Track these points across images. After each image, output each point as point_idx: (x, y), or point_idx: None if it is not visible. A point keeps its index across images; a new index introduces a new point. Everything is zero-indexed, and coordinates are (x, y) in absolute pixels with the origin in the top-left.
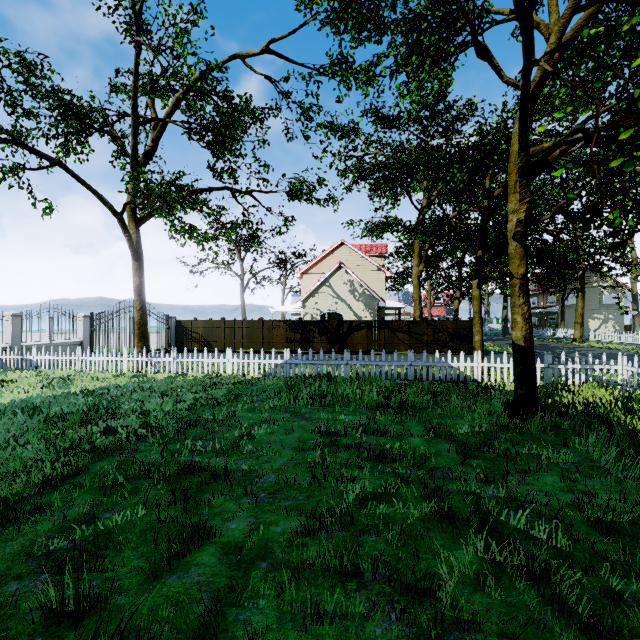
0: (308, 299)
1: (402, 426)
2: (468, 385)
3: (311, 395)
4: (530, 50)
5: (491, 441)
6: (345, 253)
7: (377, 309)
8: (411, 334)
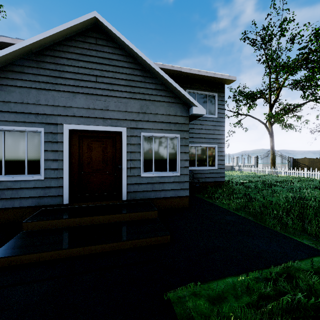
0: None
1: None
2: None
3: None
4: None
5: None
6: None
7: None
8: None
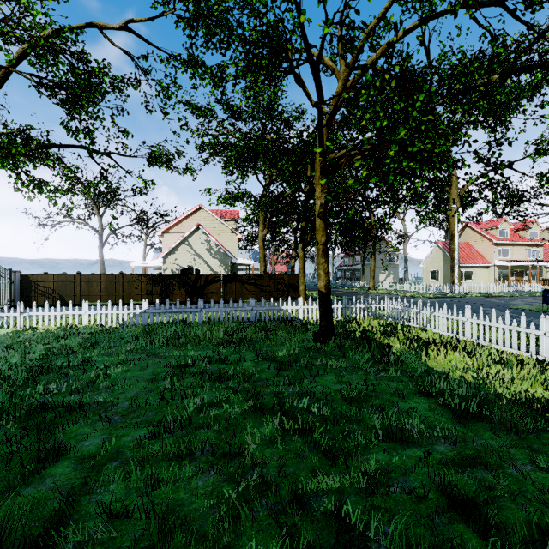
0: (168, 255)
1: (239, 355)
2: (293, 323)
3: (167, 338)
4: (320, 93)
5: (299, 359)
6: (203, 216)
7: (230, 265)
8: (257, 286)
